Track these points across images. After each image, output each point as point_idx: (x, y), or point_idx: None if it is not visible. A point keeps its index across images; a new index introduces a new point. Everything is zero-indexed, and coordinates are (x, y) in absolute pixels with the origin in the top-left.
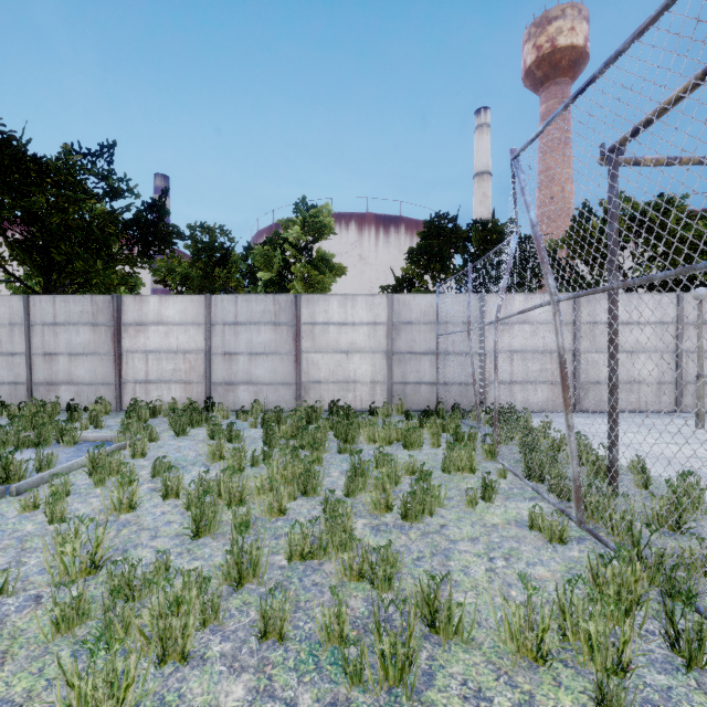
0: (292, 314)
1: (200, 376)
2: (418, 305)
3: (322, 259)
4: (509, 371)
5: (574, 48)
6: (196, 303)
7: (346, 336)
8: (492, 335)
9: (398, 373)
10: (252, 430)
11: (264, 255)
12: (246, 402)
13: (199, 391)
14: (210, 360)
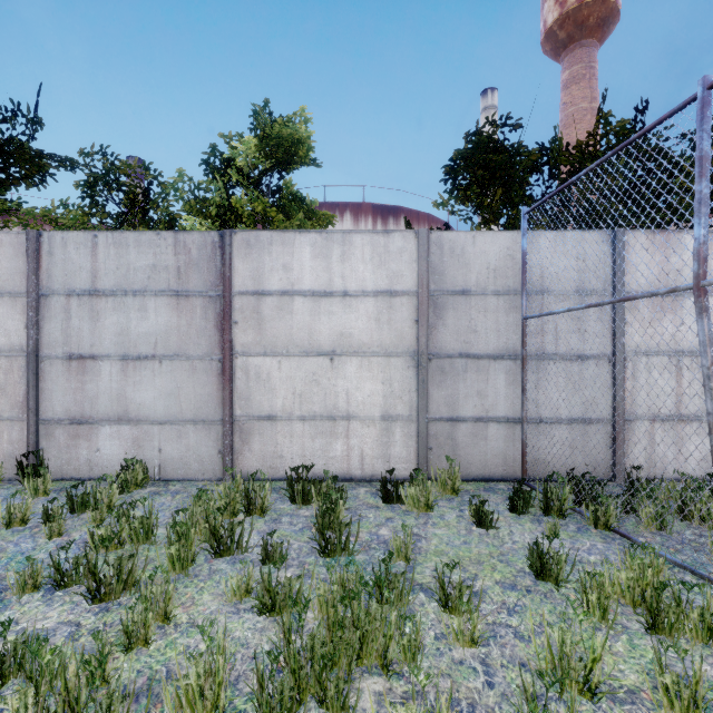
0: (213, 272)
1: (16, 404)
2: (481, 254)
3: (293, 198)
4: (674, 394)
5: (604, 2)
6: (6, 248)
7: (329, 319)
8: (637, 317)
9: (439, 399)
10: (7, 608)
11: (193, 189)
12: (116, 461)
13: (14, 438)
14: (38, 371)
